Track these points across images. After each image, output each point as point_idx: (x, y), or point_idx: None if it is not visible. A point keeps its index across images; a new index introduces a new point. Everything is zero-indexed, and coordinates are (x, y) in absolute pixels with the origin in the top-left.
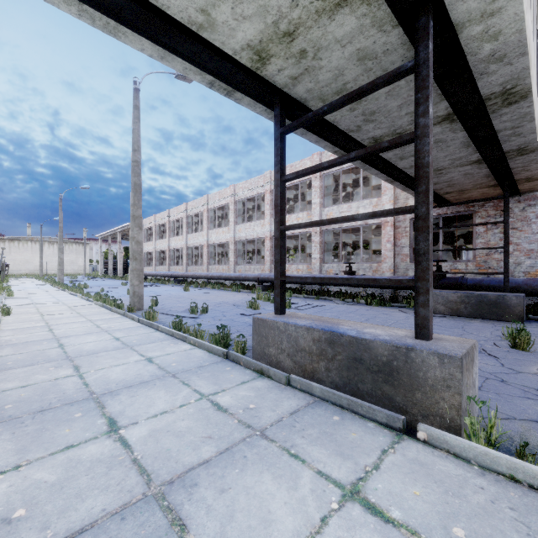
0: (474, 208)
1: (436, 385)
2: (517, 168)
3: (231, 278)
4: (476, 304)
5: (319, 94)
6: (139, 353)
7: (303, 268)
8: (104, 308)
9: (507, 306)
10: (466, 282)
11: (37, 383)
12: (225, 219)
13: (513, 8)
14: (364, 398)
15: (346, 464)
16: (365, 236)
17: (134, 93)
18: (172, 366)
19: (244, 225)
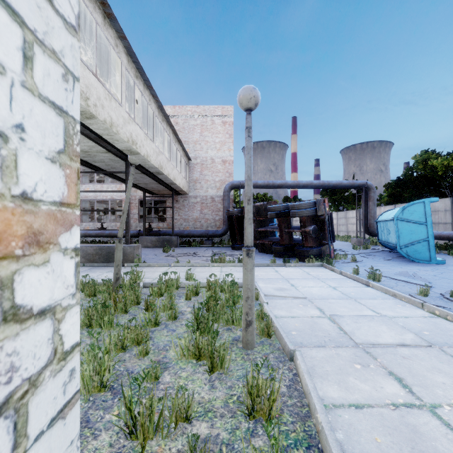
0: (166, 198)
1: (129, 253)
2: (174, 187)
3: None
4: (162, 242)
5: (94, 161)
6: None
7: None
8: None
9: (172, 241)
10: (161, 232)
11: None
12: None
13: (150, 163)
14: (111, 262)
15: (107, 270)
16: (112, 204)
17: None
18: None
19: None
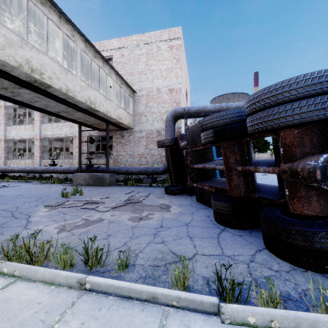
0: (113, 133)
1: None
2: (105, 117)
3: None
4: (95, 179)
5: None
6: None
7: (29, 162)
8: None
9: (105, 179)
10: (99, 169)
11: None
12: None
13: None
14: None
15: None
16: None
17: None
18: None
19: None
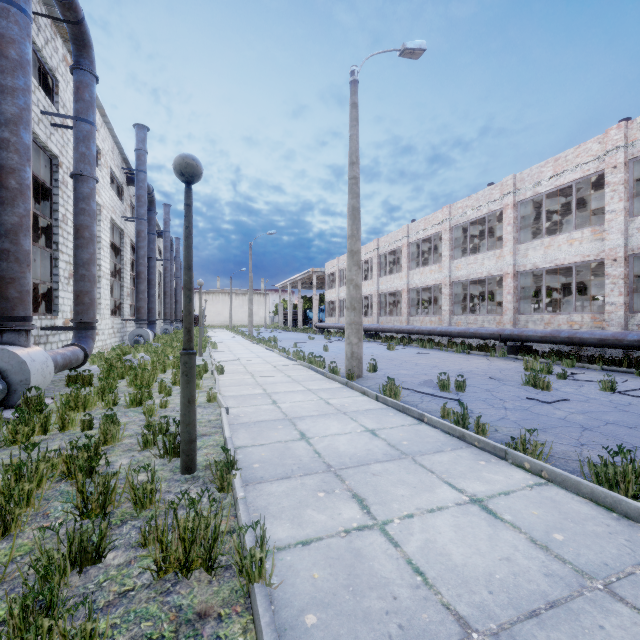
0: None
1: None
2: None
3: (450, 334)
4: None
5: None
6: (441, 478)
7: (583, 320)
8: (312, 370)
9: None
10: None
11: (321, 538)
12: (425, 256)
13: None
14: None
15: None
16: None
17: (352, 87)
18: (565, 546)
19: (465, 260)
